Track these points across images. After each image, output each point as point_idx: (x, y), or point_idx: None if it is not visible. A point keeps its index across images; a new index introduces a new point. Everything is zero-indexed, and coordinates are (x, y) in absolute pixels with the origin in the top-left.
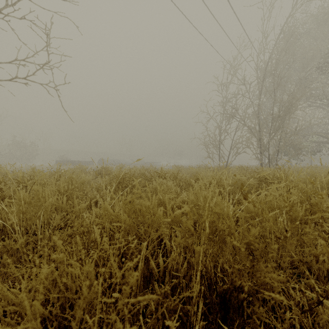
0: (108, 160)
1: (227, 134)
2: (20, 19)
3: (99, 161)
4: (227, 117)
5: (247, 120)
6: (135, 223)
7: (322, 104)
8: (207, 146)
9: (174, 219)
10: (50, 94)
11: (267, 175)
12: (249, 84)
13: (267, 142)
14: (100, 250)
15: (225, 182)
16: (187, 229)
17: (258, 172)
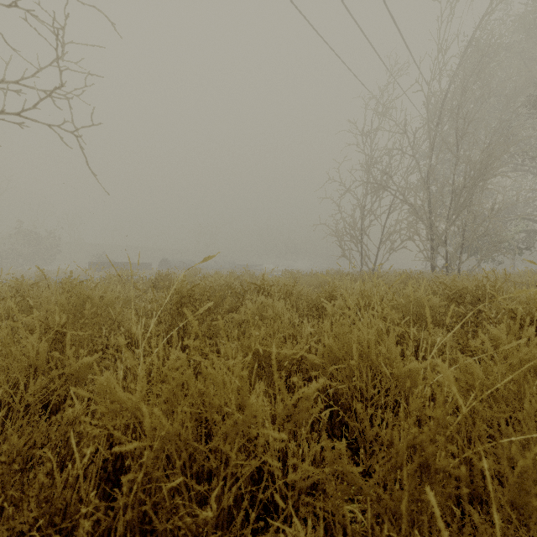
0: (175, 261)
1: (375, 218)
2: (9, 7)
3: (162, 263)
4: (376, 189)
5: (408, 194)
6: (189, 429)
7: (533, 167)
8: (341, 238)
9: (294, 413)
10: (66, 144)
11: (463, 288)
12: (413, 132)
13: (443, 231)
14: (83, 517)
15: (429, 317)
16: (338, 470)
17: (446, 284)
